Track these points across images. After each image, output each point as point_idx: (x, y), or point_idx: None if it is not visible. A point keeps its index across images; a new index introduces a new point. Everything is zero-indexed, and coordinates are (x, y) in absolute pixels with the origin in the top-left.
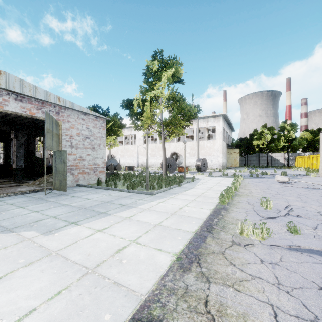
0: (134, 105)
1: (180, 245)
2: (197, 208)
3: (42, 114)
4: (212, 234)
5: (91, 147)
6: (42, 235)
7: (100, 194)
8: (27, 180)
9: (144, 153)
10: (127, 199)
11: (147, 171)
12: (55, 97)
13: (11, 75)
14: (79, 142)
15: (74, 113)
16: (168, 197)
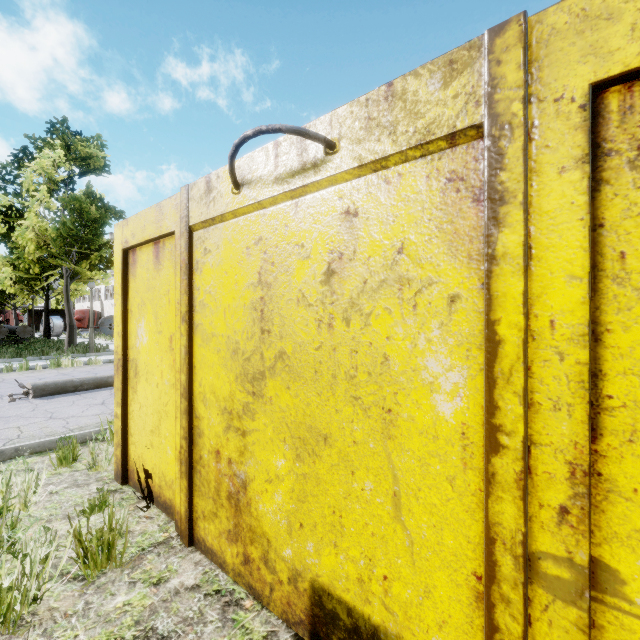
0: None
1: None
2: None
3: None
4: None
5: None
6: None
7: None
8: None
9: None
10: None
11: None
12: None
13: None
14: None
15: None
16: None
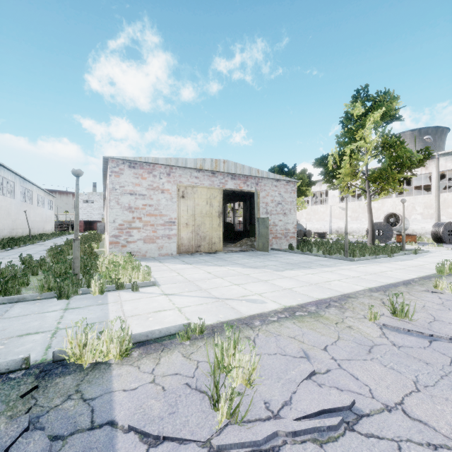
0: (328, 162)
1: (373, 285)
2: (403, 273)
3: (246, 187)
4: (406, 286)
5: (282, 213)
6: (275, 271)
7: (298, 257)
8: (226, 243)
9: (340, 215)
10: (325, 262)
11: (345, 237)
12: (255, 171)
13: (230, 161)
14: (272, 208)
15: (268, 181)
16: (370, 264)
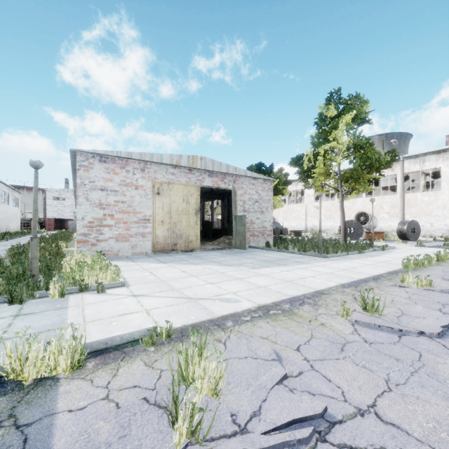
0: (303, 162)
1: (345, 281)
2: (373, 269)
3: (224, 184)
4: (376, 281)
5: (260, 211)
6: (251, 269)
7: (274, 254)
8: (204, 241)
9: (314, 214)
10: (300, 259)
11: (319, 234)
12: (233, 169)
13: (207, 158)
14: (250, 206)
15: (246, 179)
16: (343, 260)
